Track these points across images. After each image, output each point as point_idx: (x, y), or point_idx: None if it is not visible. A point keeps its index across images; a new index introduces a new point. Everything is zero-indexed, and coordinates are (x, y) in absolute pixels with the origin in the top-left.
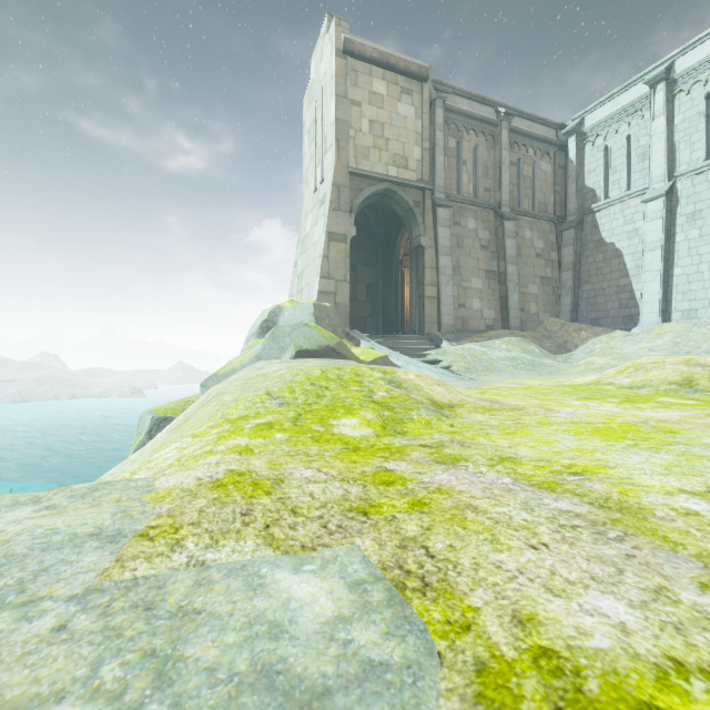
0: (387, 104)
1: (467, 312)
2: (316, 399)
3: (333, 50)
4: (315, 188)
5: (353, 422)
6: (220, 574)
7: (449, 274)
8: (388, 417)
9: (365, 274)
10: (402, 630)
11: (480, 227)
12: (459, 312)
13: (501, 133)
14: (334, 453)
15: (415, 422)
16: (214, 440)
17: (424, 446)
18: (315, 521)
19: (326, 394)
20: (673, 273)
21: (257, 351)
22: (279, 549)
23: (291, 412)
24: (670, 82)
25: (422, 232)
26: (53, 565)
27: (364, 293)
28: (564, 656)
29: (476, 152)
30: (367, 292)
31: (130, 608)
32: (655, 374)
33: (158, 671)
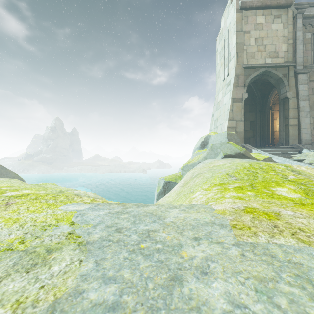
0: (265, 27)
1: None
2: (254, 178)
3: (234, 10)
4: (224, 78)
5: (284, 190)
6: (290, 250)
7: (307, 111)
8: (305, 189)
9: (249, 116)
10: None
11: None
12: None
13: None
14: (291, 204)
15: None
16: (219, 192)
17: None
18: None
19: (258, 175)
20: None
21: (204, 155)
22: (310, 245)
23: (246, 182)
24: None
25: (287, 90)
26: (211, 231)
27: (248, 126)
28: None
29: None
30: (250, 125)
31: (264, 254)
32: None
33: (310, 283)
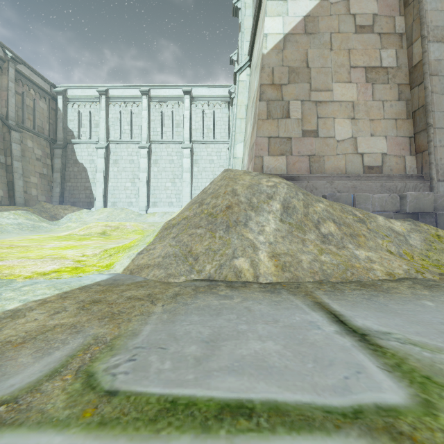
0: None
1: None
2: None
3: None
4: None
5: None
6: None
7: None
8: None
9: None
10: (4, 280)
11: None
12: None
13: (9, 69)
14: None
15: None
16: None
17: None
18: None
19: None
20: (109, 185)
21: None
22: None
23: None
24: (107, 97)
25: None
26: None
27: None
28: (43, 272)
29: None
30: None
31: None
32: (94, 229)
33: None
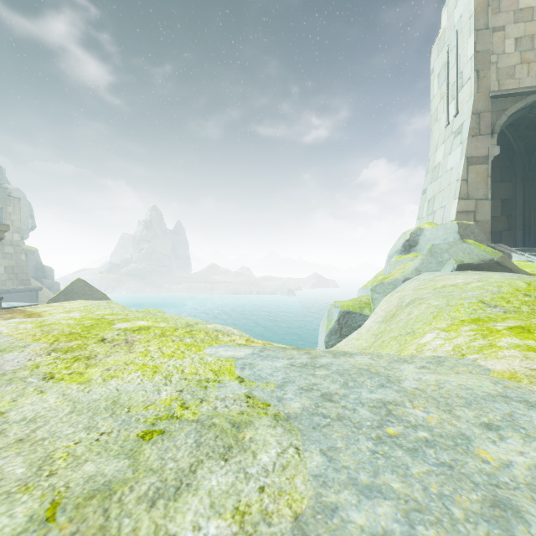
0: None
1: None
2: None
3: None
4: (447, 122)
5: None
6: None
7: None
8: None
9: (499, 190)
10: None
11: None
12: None
13: None
14: None
15: None
16: (479, 336)
17: None
18: None
19: None
20: None
21: (416, 265)
22: None
23: (531, 319)
24: None
25: None
26: (511, 413)
27: (498, 208)
28: None
29: None
30: (502, 207)
31: None
32: None
33: None
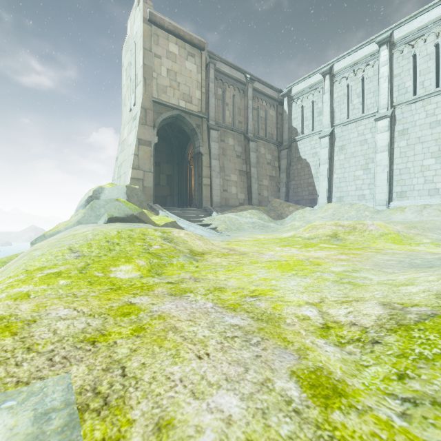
0: (179, 61)
1: (228, 194)
2: (107, 252)
3: (142, 18)
4: (130, 108)
5: (128, 268)
6: None
7: (218, 171)
8: (155, 263)
9: (166, 168)
10: None
11: (236, 144)
12: (224, 194)
13: (248, 90)
14: (98, 293)
15: (173, 265)
16: (2, 289)
17: (169, 283)
18: (44, 356)
19: (116, 248)
20: (333, 177)
21: (79, 217)
22: None
23: (81, 262)
24: (332, 75)
25: (201, 144)
26: None
27: (165, 180)
28: None
29: (234, 99)
30: (167, 180)
31: None
32: (320, 231)
33: None
